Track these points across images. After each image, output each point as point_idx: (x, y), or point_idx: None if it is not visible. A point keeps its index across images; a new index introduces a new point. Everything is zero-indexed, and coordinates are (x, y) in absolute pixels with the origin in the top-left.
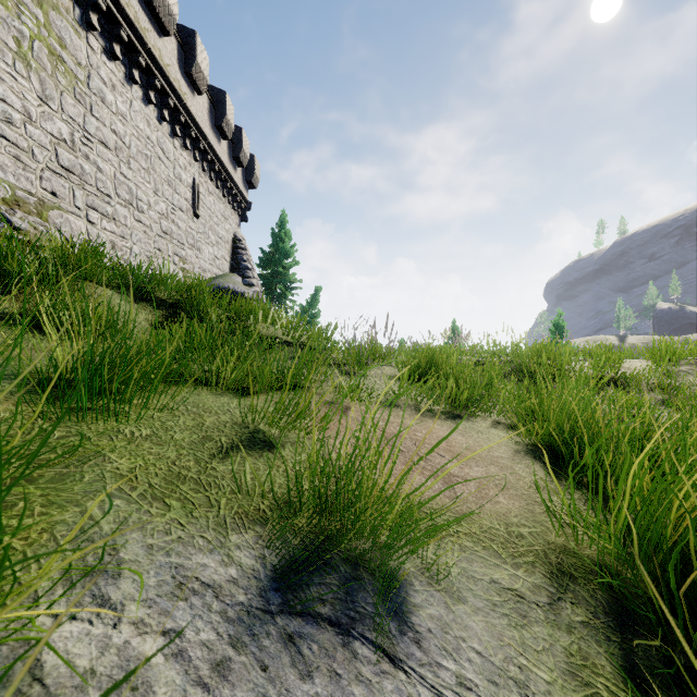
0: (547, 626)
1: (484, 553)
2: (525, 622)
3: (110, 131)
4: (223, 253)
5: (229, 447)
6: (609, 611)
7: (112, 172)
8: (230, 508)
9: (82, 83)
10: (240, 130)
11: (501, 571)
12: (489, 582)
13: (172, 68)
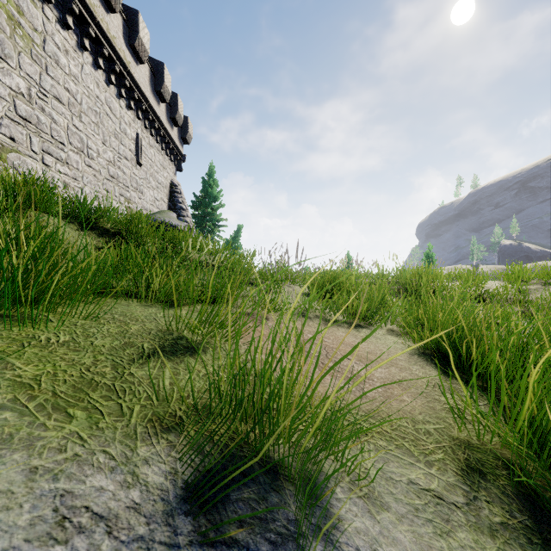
0: (470, 531)
1: (397, 452)
2: (449, 527)
3: (63, 89)
4: (162, 196)
5: (150, 352)
6: (522, 508)
7: (65, 124)
8: (143, 415)
9: (38, 46)
10: (176, 95)
11: (416, 470)
12: (407, 483)
13: (118, 40)
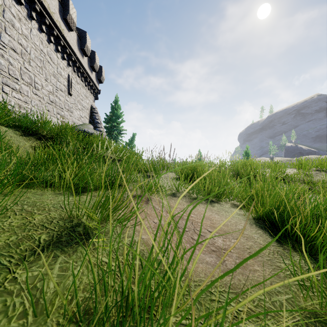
0: None
1: None
2: None
3: (17, 43)
4: (85, 114)
5: (45, 245)
6: None
7: (19, 66)
8: None
9: None
10: (94, 52)
11: None
12: None
13: (55, 14)
